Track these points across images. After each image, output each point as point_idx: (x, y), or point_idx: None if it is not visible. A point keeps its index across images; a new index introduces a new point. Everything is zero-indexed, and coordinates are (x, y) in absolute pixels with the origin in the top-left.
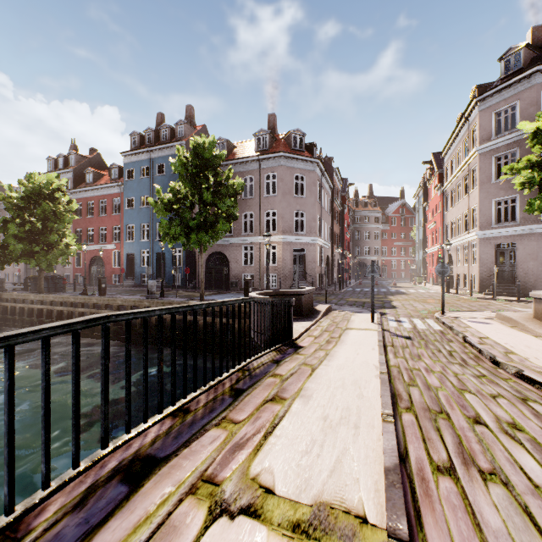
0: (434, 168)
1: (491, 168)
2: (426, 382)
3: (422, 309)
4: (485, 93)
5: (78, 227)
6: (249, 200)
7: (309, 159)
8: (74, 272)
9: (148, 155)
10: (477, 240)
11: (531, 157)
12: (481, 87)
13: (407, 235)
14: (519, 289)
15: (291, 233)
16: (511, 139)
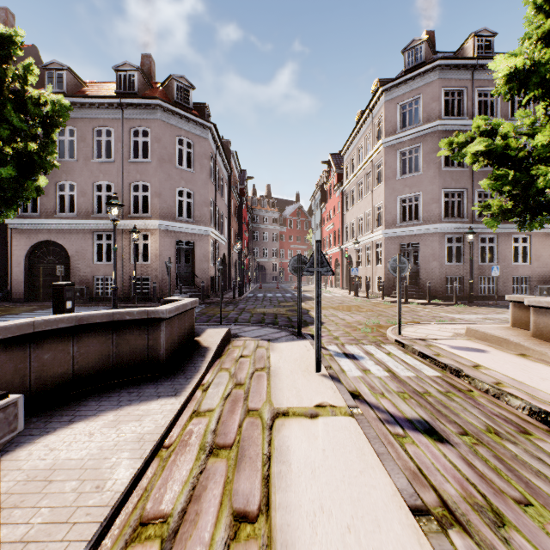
0: (332, 169)
1: (397, 163)
2: None
3: (356, 323)
4: (391, 82)
5: None
6: (105, 163)
7: (199, 120)
8: None
9: None
10: (383, 239)
11: (481, 125)
12: (383, 82)
13: (303, 239)
14: (430, 291)
15: (173, 218)
16: (416, 133)
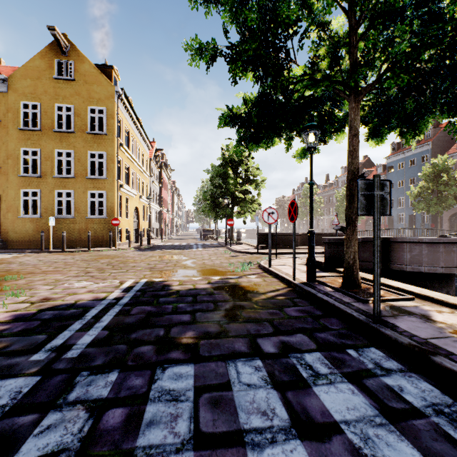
0: None
1: None
2: None
3: None
4: None
5: None
6: None
7: None
8: None
9: (403, 155)
10: None
11: None
12: None
13: None
14: None
15: None
16: None
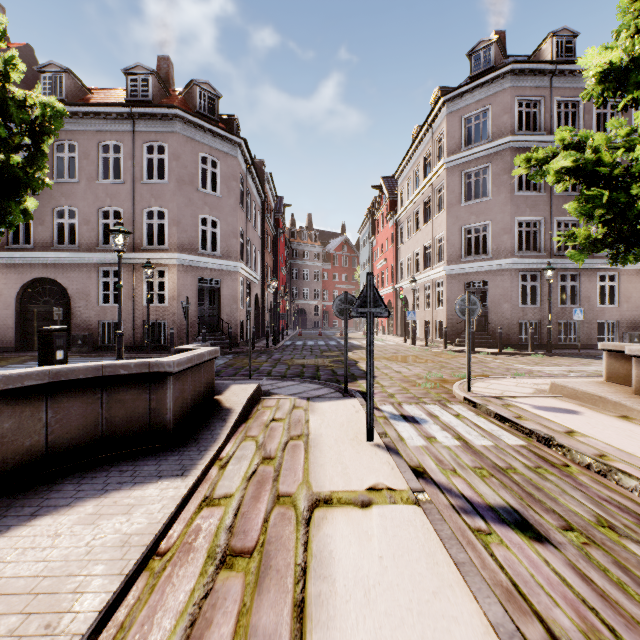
0: (384, 196)
1: (461, 186)
2: None
3: (414, 377)
4: (455, 91)
5: None
6: (112, 185)
7: (226, 134)
8: None
9: None
10: (444, 277)
11: (566, 137)
12: (444, 91)
13: (350, 277)
14: (501, 338)
15: (195, 251)
16: (484, 152)
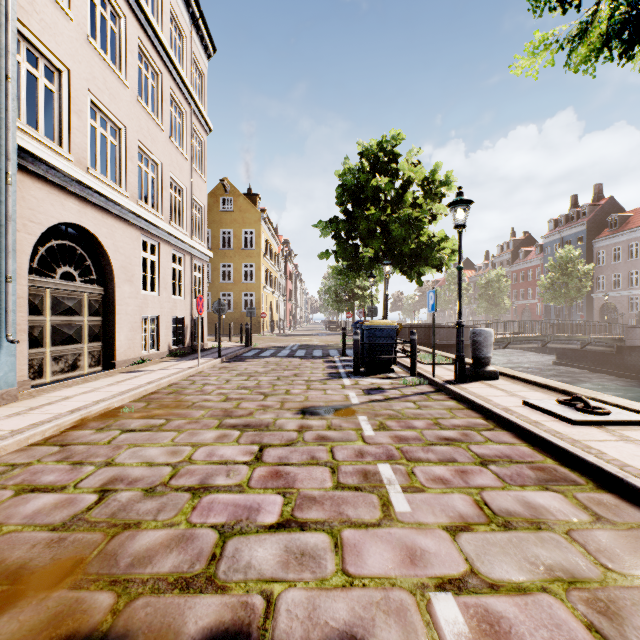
0: None
1: None
2: None
3: None
4: None
5: (514, 289)
6: (634, 261)
7: None
8: (511, 318)
9: (559, 235)
10: None
11: None
12: None
13: None
14: None
15: None
16: None
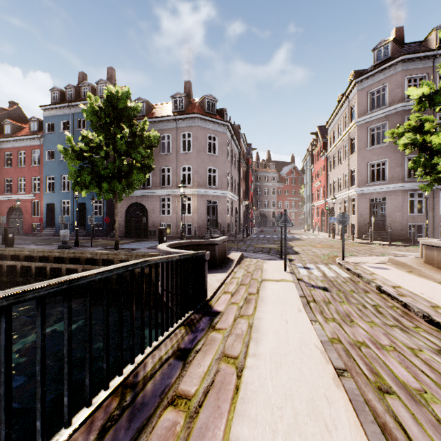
0: (319, 139)
1: (367, 137)
2: (395, 377)
3: (321, 254)
4: (362, 76)
5: None
6: (166, 156)
7: (221, 122)
8: None
9: (69, 110)
10: (356, 195)
11: (411, 123)
12: (357, 73)
13: (297, 192)
14: (391, 235)
15: (205, 186)
16: (382, 114)
